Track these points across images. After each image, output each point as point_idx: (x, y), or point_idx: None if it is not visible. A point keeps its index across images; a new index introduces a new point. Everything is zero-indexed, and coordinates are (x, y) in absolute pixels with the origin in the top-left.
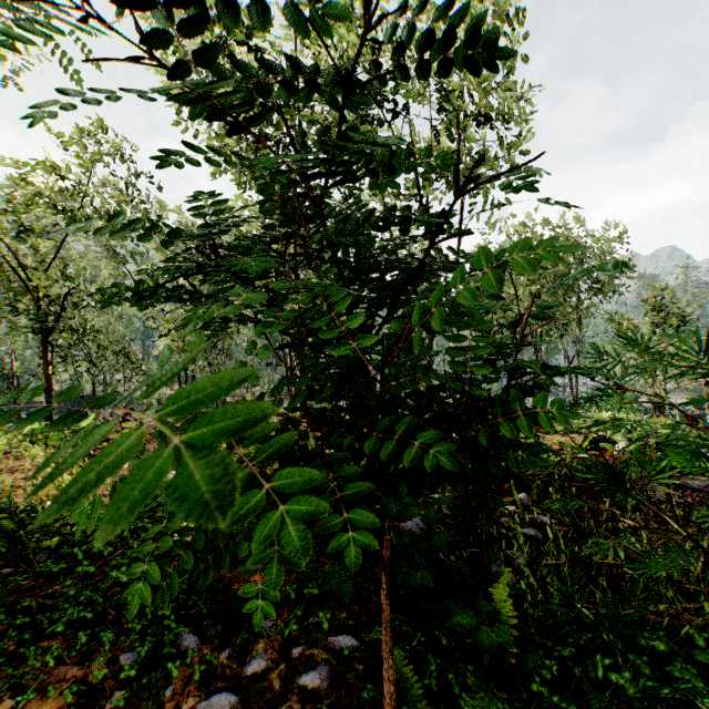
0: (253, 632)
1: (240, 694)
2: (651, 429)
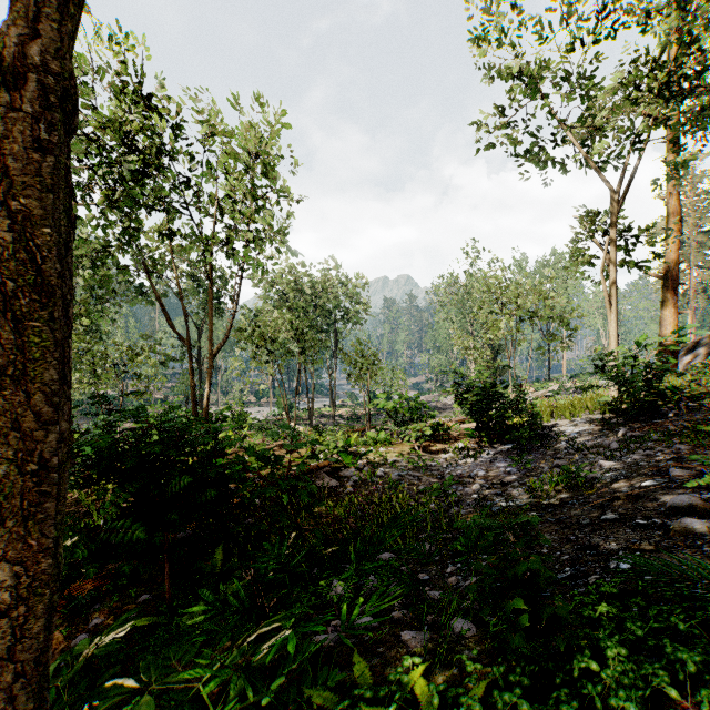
0: (89, 612)
1: (91, 633)
2: (336, 443)
